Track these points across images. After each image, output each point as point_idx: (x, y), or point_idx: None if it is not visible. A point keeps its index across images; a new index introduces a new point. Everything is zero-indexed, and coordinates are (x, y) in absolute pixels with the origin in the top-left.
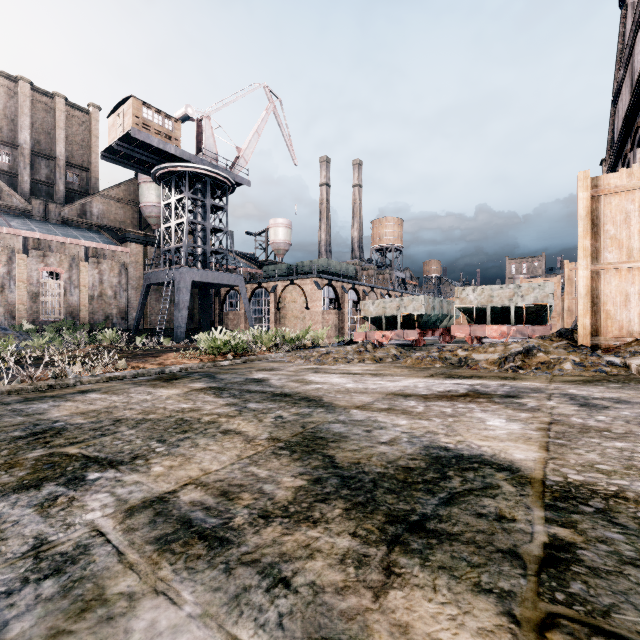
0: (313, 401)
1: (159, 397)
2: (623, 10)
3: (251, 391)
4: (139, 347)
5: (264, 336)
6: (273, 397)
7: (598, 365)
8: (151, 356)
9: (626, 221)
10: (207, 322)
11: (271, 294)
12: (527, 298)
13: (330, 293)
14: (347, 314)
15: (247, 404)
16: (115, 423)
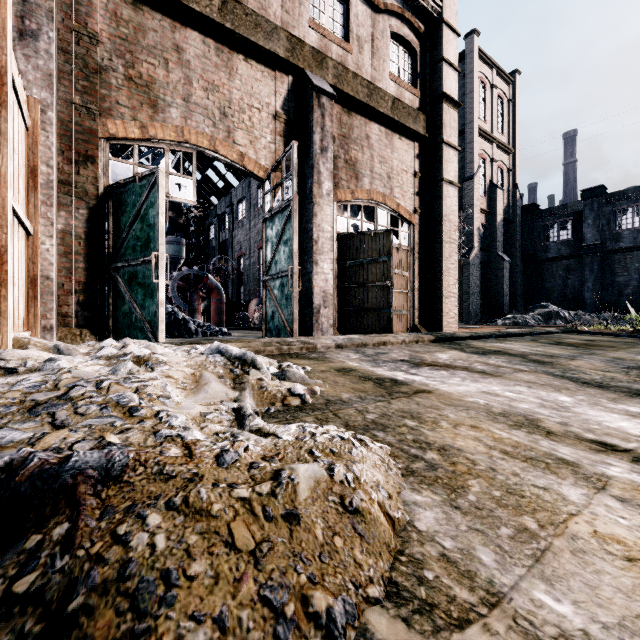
0: (580, 381)
1: None
2: None
3: None
4: None
5: None
6: None
7: None
8: None
9: None
10: None
11: None
12: None
13: None
14: None
15: None
16: None
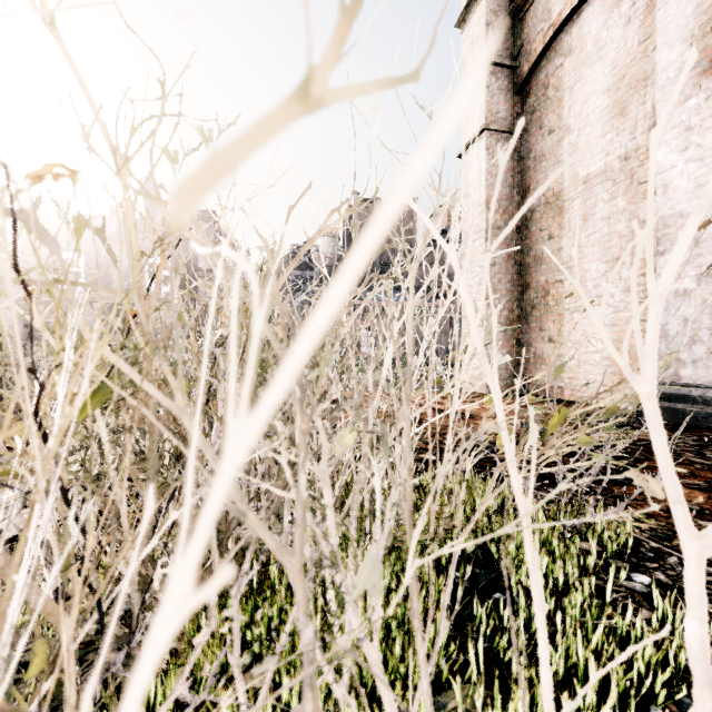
0: None
1: None
2: None
3: None
4: None
5: None
6: None
7: None
8: None
9: None
10: None
11: None
12: None
13: None
14: None
15: None
16: None
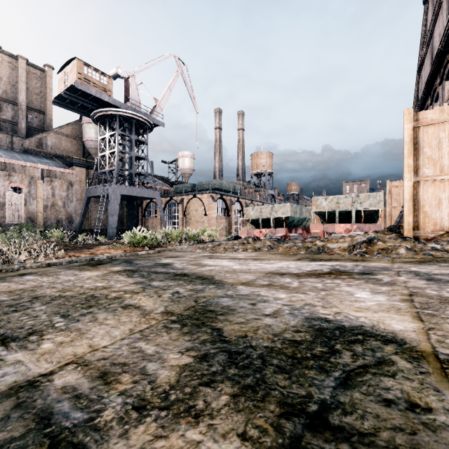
0: (206, 279)
1: (81, 278)
2: (425, 6)
3: (157, 272)
4: (80, 242)
5: (173, 233)
6: (174, 276)
7: (425, 250)
8: (86, 248)
9: (439, 145)
10: (133, 225)
11: (179, 205)
12: (364, 204)
13: (222, 204)
14: (234, 219)
15: (151, 282)
16: (32, 300)
